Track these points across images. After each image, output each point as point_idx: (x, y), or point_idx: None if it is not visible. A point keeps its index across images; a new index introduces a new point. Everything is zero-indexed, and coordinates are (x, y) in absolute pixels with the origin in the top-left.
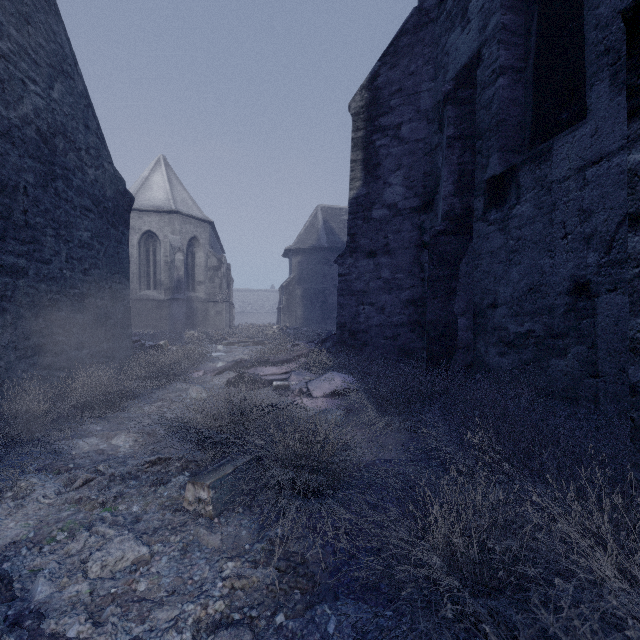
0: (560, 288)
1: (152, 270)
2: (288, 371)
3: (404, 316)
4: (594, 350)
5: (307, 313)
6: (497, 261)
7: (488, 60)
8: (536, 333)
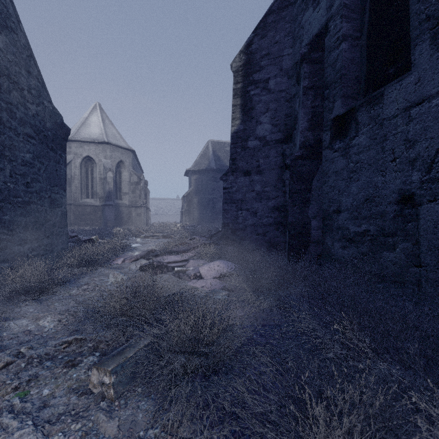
0: (390, 199)
1: (90, 184)
2: (186, 259)
3: (271, 218)
4: (417, 246)
5: (201, 215)
6: (340, 178)
7: (333, 30)
8: (371, 232)
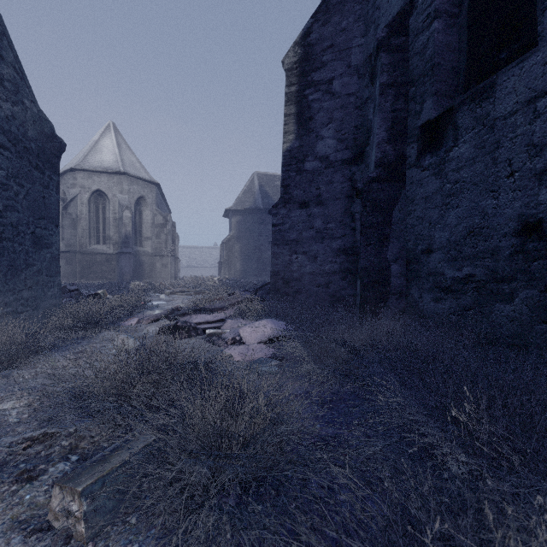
0: (505, 229)
1: (101, 226)
2: (222, 318)
3: (336, 264)
4: None
5: (245, 266)
6: (432, 206)
7: (422, 6)
8: (477, 277)
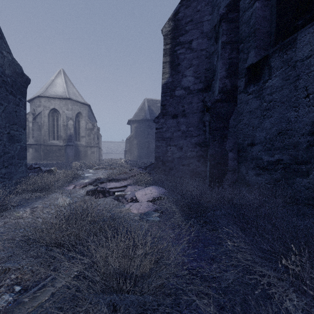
0: (303, 131)
1: (56, 129)
2: (125, 185)
3: (194, 152)
4: None
5: (139, 153)
6: (254, 116)
7: None
8: (284, 161)
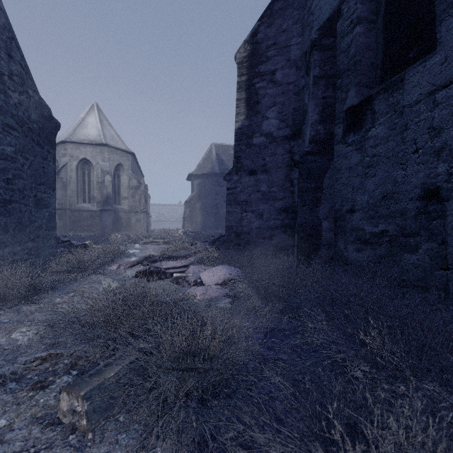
0: (412, 194)
1: (87, 188)
2: (186, 264)
3: (278, 221)
4: (444, 246)
5: (204, 221)
6: (355, 175)
7: (347, 13)
8: (389, 232)
